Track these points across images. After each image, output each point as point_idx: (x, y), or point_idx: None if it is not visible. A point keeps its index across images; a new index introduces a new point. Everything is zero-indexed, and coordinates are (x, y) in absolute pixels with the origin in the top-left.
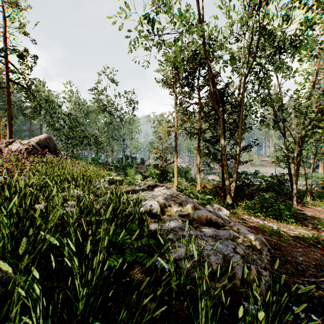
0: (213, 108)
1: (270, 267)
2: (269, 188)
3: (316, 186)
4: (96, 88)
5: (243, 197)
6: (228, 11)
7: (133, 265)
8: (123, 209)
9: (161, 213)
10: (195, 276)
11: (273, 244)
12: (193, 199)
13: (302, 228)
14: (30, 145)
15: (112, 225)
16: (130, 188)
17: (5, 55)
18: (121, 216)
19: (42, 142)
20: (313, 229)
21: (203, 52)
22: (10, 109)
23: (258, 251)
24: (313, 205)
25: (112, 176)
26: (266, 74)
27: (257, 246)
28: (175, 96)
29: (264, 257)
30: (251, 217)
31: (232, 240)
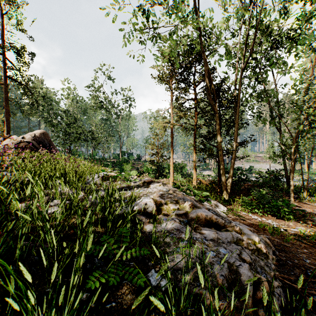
0: (209, 104)
1: (279, 274)
2: (265, 183)
3: (310, 182)
4: (93, 85)
5: (239, 193)
6: (224, 7)
7: (122, 280)
8: (114, 209)
9: (156, 212)
10: (202, 310)
11: (276, 244)
12: (190, 195)
13: (302, 225)
14: (24, 140)
15: (92, 236)
16: (123, 184)
17: (3, 52)
18: (111, 217)
19: (37, 137)
20: (313, 226)
21: (199, 47)
22: (8, 105)
23: (264, 255)
24: (310, 201)
25: (106, 172)
26: (263, 69)
27: (262, 249)
28: (171, 92)
29: (271, 262)
30: (249, 214)
31: (236, 243)
